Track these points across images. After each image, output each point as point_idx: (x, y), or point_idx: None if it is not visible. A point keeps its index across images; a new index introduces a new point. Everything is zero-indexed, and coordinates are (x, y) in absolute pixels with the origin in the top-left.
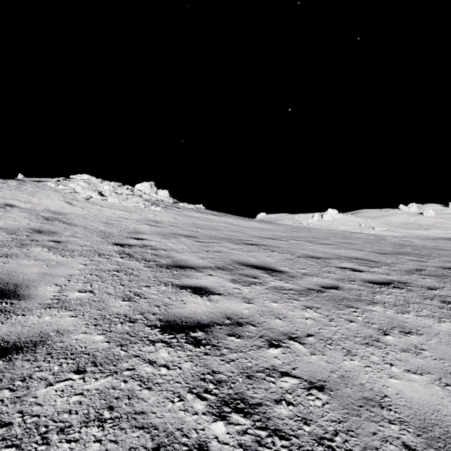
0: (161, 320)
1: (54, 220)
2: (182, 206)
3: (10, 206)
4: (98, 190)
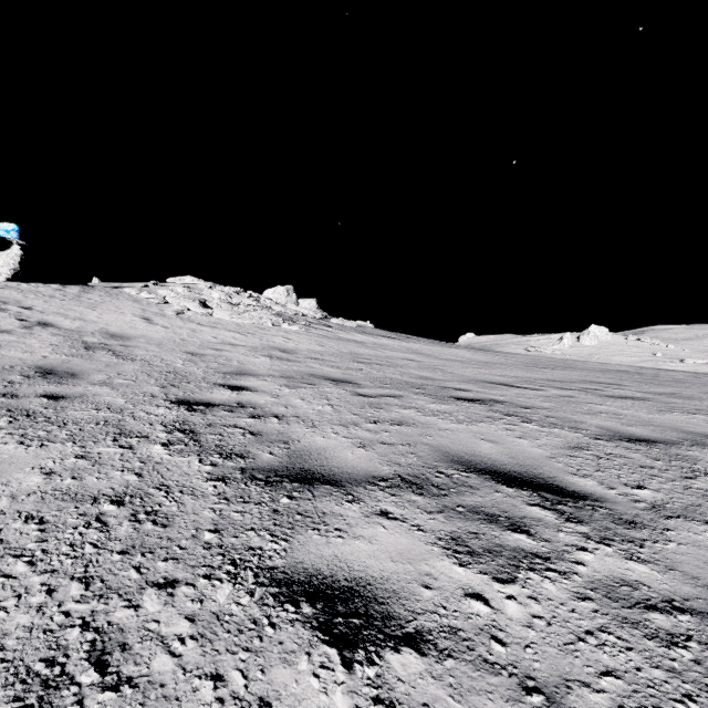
0: None
1: (99, 350)
2: (336, 324)
3: (42, 326)
4: (200, 299)
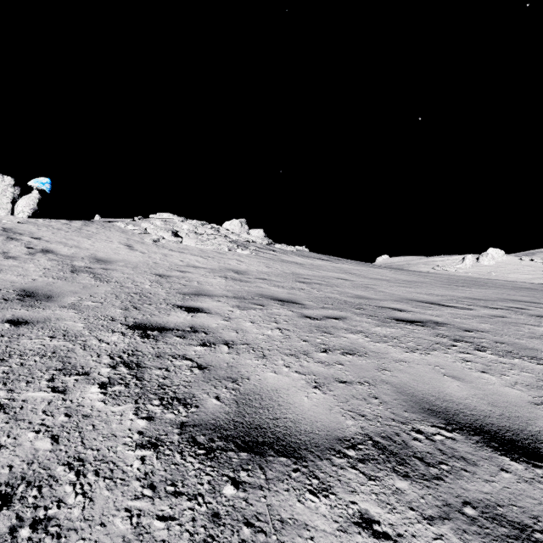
0: None
1: (82, 273)
2: (279, 249)
3: (44, 252)
4: (173, 230)
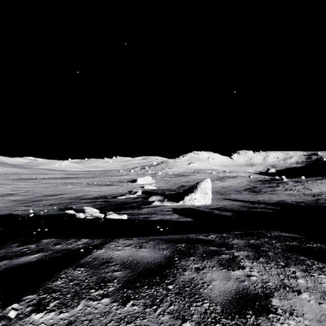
0: (12, 175)
1: None
2: None
3: None
4: None
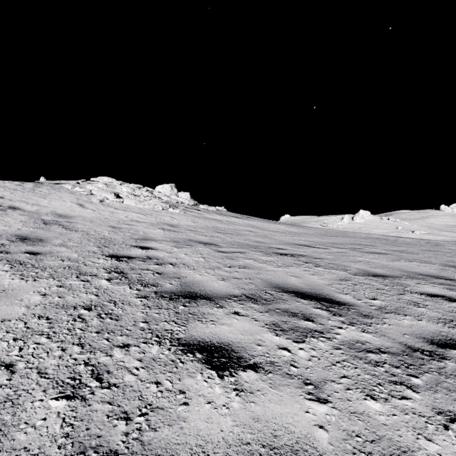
0: None
1: (53, 225)
2: (203, 208)
3: (12, 209)
4: (115, 192)
